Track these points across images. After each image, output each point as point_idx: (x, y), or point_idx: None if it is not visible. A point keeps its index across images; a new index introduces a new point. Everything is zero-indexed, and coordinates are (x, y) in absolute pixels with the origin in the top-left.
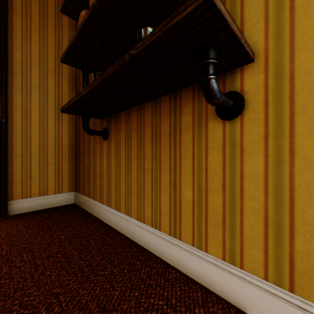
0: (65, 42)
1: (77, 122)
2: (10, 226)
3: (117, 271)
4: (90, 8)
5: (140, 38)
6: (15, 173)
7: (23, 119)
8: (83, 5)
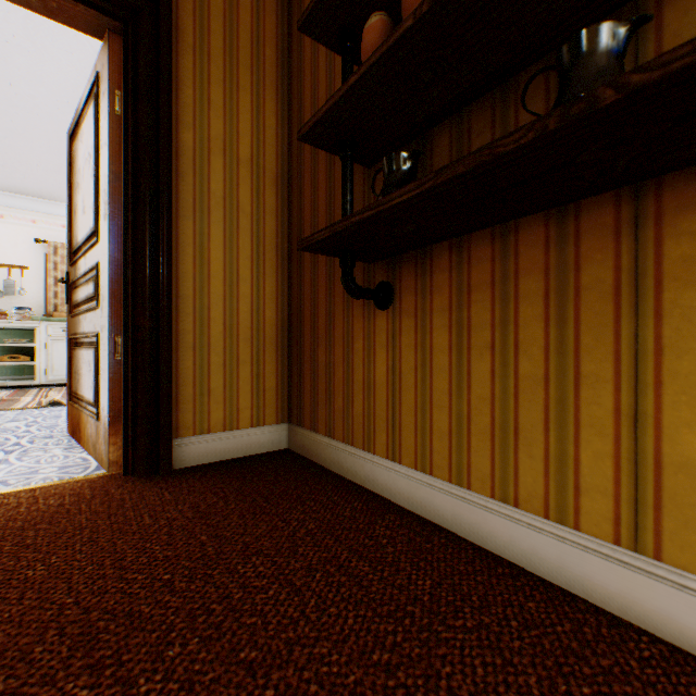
0: (268, 101)
1: (294, 273)
2: (188, 493)
3: (493, 622)
4: (405, 3)
5: (580, 52)
6: (183, 382)
7: (196, 270)
8: (351, 7)
